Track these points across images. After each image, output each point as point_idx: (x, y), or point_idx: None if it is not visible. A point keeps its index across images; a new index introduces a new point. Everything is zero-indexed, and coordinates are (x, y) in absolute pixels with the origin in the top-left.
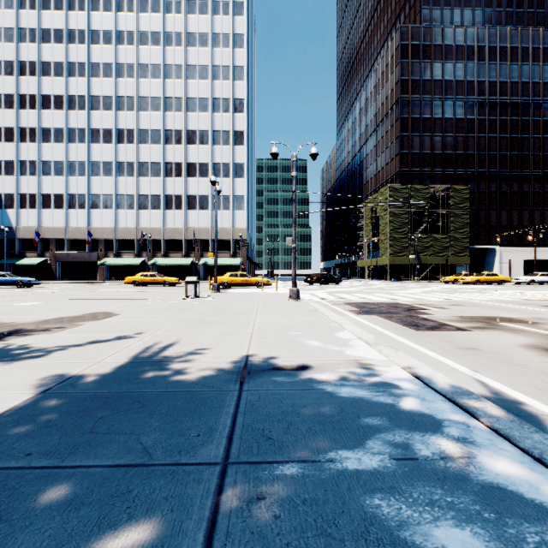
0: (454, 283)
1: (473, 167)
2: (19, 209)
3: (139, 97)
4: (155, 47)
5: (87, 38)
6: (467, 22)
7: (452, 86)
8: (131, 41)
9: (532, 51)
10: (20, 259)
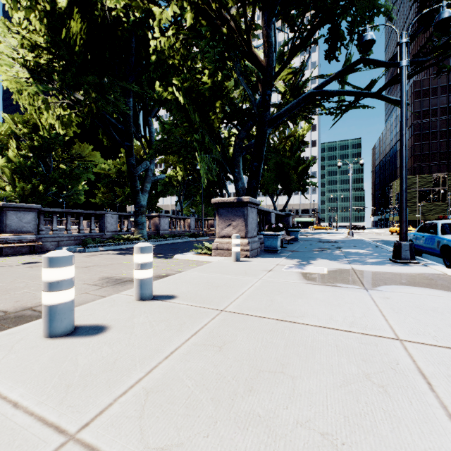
0: None
1: None
2: None
3: None
4: None
5: None
6: None
7: None
8: None
9: None
10: None
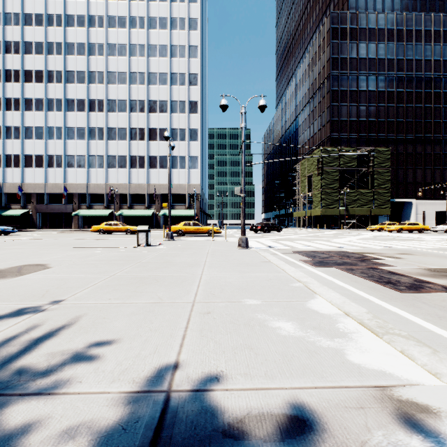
0: (379, 231)
1: (393, 132)
2: (5, 168)
3: (108, 72)
4: (121, 29)
5: (64, 22)
6: (388, 9)
7: (375, 63)
8: (101, 24)
9: (443, 34)
10: (6, 210)
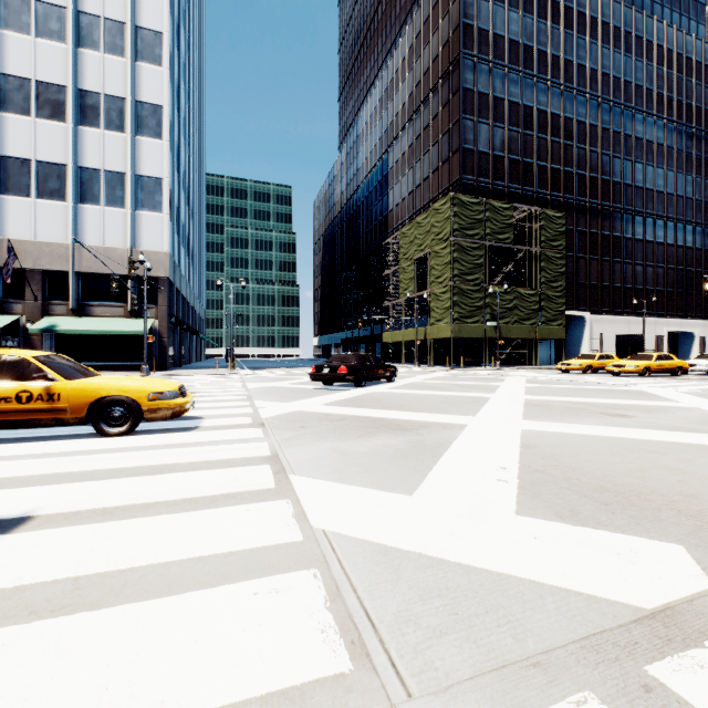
0: (586, 373)
1: (559, 190)
2: None
3: None
4: None
5: None
6: None
7: (533, 57)
8: None
9: (624, 36)
10: None
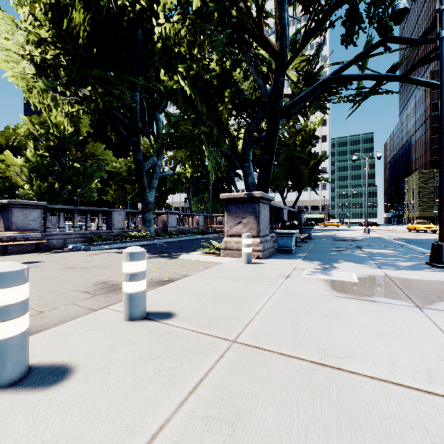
0: None
1: None
2: None
3: None
4: None
5: None
6: None
7: None
8: None
9: None
10: None
